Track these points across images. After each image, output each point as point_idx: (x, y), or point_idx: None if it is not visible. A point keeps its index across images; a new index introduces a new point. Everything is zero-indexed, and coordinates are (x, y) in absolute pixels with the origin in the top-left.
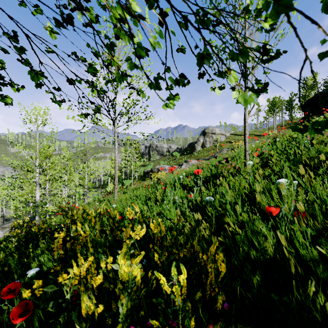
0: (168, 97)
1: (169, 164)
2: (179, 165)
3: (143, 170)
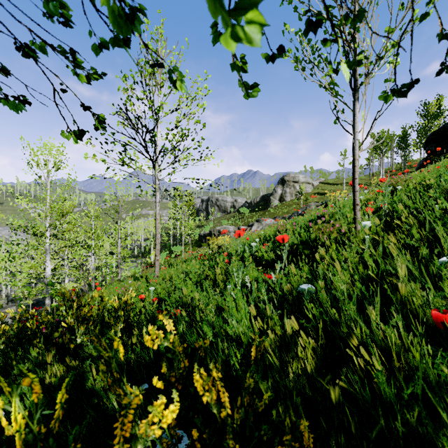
0: None
1: (234, 225)
2: (248, 225)
3: (198, 233)
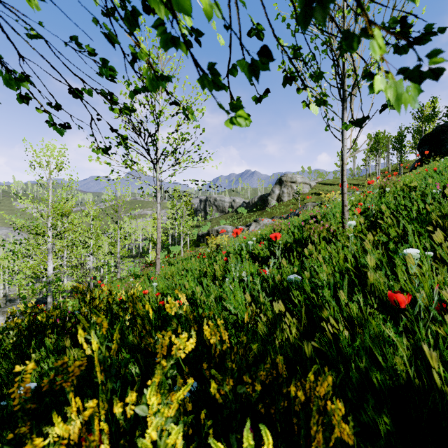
0: (236, 104)
1: (232, 225)
2: (246, 225)
3: (196, 233)
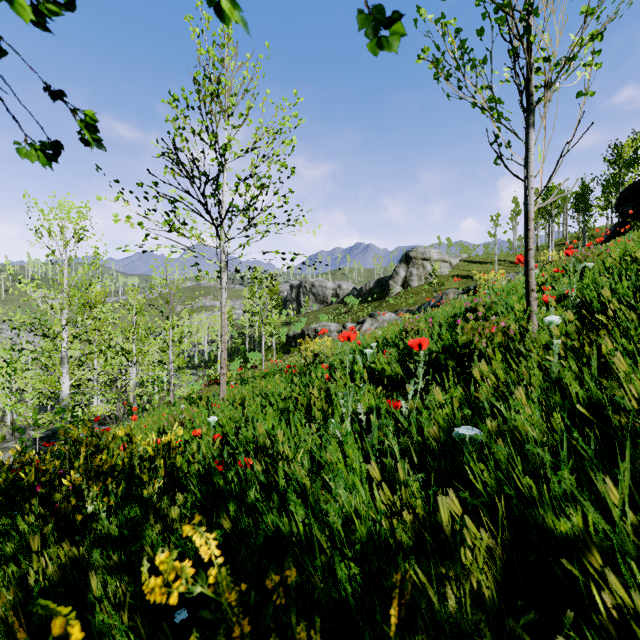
0: None
1: (337, 321)
2: (358, 322)
3: (286, 333)
